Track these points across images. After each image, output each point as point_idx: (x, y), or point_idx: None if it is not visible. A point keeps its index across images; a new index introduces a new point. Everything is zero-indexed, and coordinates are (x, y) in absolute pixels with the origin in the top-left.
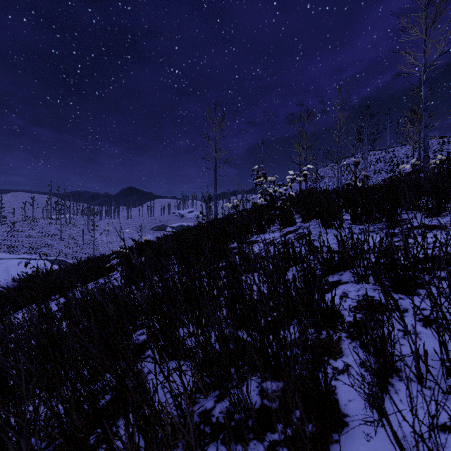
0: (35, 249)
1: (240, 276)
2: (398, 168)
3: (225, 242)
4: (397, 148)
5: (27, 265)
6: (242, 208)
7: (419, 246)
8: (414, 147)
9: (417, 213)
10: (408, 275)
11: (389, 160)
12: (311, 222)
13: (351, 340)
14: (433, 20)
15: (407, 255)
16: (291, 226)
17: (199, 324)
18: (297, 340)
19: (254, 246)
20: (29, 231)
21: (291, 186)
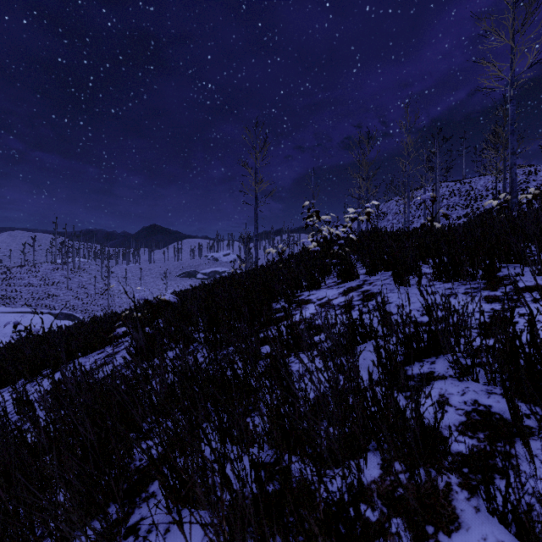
0: (36, 301)
1: (290, 378)
2: (476, 202)
3: (267, 304)
4: (475, 179)
5: (16, 326)
6: (289, 251)
7: (539, 319)
8: (497, 178)
9: (522, 267)
10: (535, 369)
11: (465, 193)
12: (378, 275)
13: (468, 492)
14: (521, 23)
15: (534, 340)
16: (352, 280)
17: (224, 477)
18: (379, 482)
19: (305, 308)
20: (29, 278)
21: (350, 227)
